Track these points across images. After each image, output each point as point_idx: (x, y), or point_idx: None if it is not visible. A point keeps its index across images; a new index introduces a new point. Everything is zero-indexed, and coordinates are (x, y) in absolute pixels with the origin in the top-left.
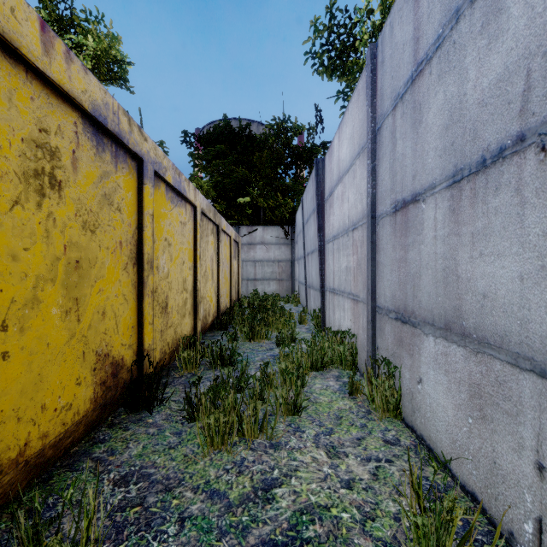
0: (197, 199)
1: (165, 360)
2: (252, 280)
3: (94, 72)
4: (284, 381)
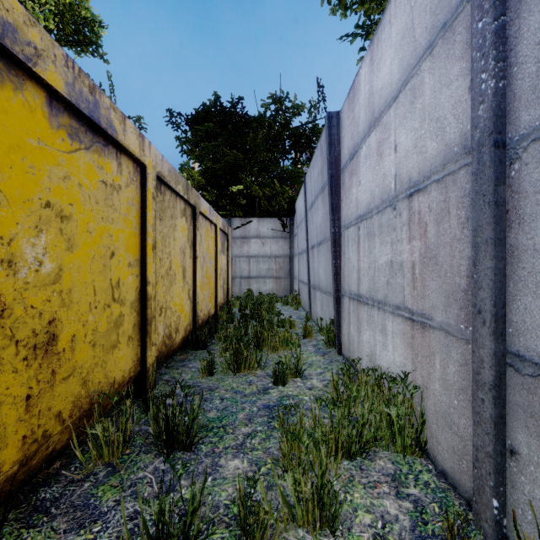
0: (146, 154)
1: (56, 443)
2: (246, 278)
3: (58, 33)
4: (290, 515)
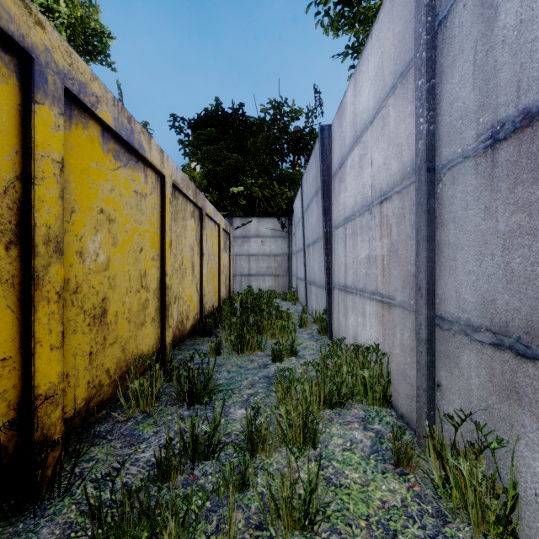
0: (165, 166)
1: (104, 394)
2: (246, 276)
3: (70, 44)
4: (283, 436)
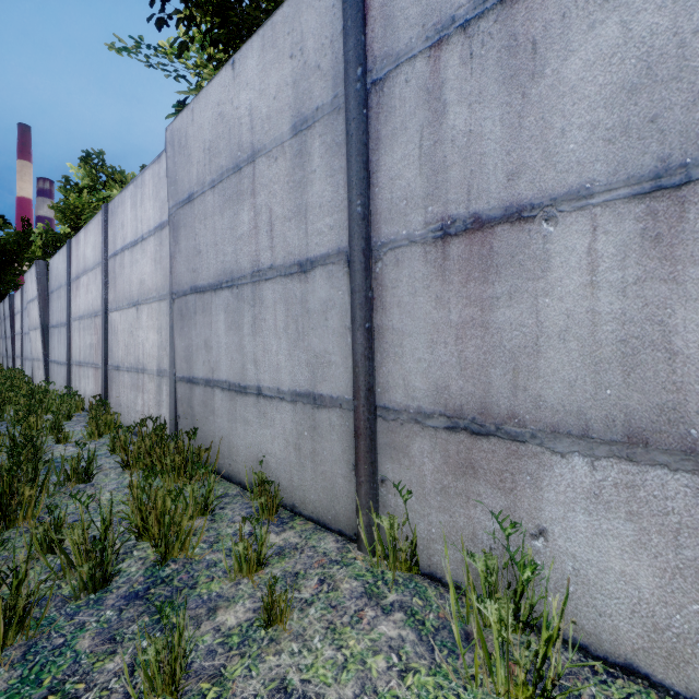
0: None
1: None
2: None
3: None
4: None
